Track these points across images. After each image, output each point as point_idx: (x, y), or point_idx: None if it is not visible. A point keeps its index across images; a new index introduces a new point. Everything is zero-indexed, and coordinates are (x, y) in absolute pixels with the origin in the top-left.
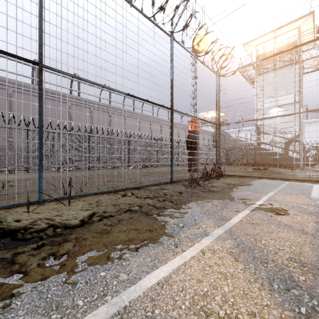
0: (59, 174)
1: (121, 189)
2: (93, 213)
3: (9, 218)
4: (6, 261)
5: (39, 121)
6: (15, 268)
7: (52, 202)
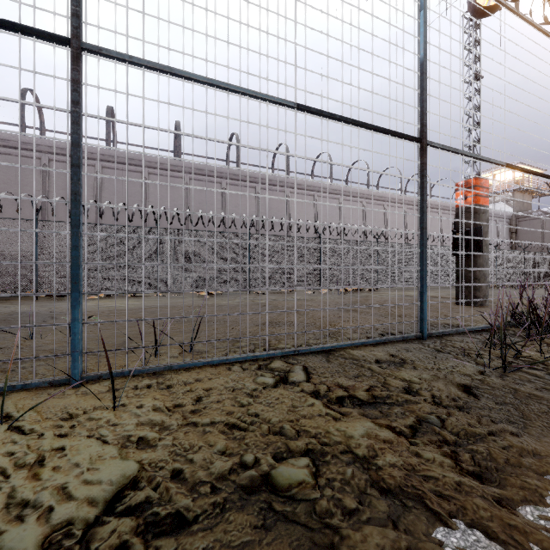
0: (197, 300)
1: (281, 353)
2: (137, 475)
3: None
4: None
5: (71, 182)
6: None
7: (103, 382)
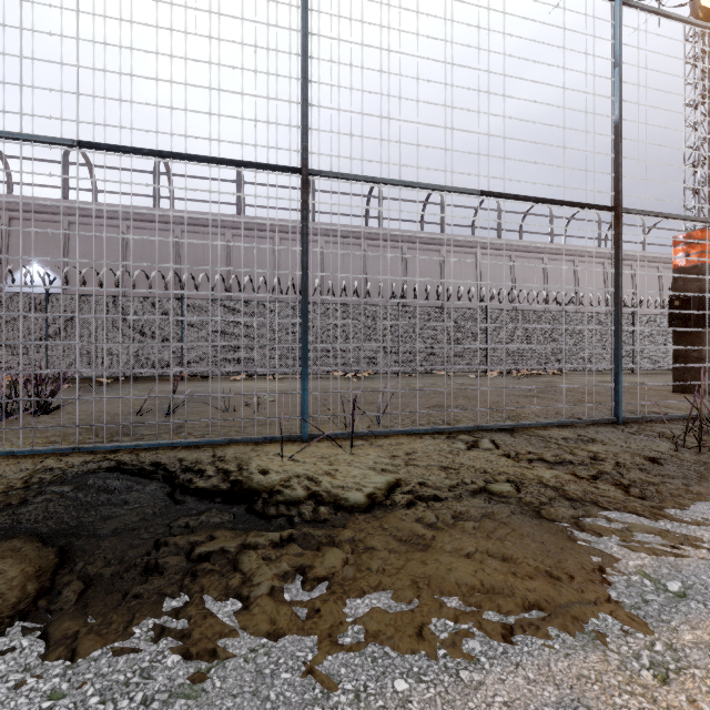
0: (345, 383)
1: (465, 428)
2: (397, 481)
3: (253, 464)
4: (227, 559)
5: (302, 281)
6: (233, 584)
7: (323, 441)
